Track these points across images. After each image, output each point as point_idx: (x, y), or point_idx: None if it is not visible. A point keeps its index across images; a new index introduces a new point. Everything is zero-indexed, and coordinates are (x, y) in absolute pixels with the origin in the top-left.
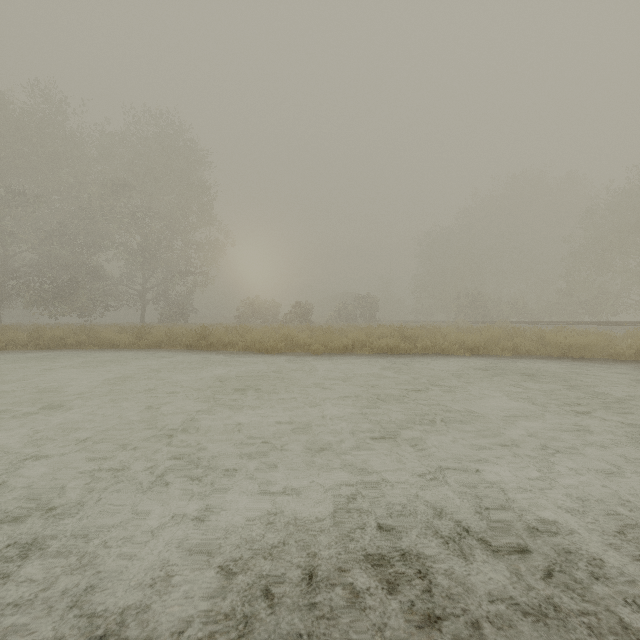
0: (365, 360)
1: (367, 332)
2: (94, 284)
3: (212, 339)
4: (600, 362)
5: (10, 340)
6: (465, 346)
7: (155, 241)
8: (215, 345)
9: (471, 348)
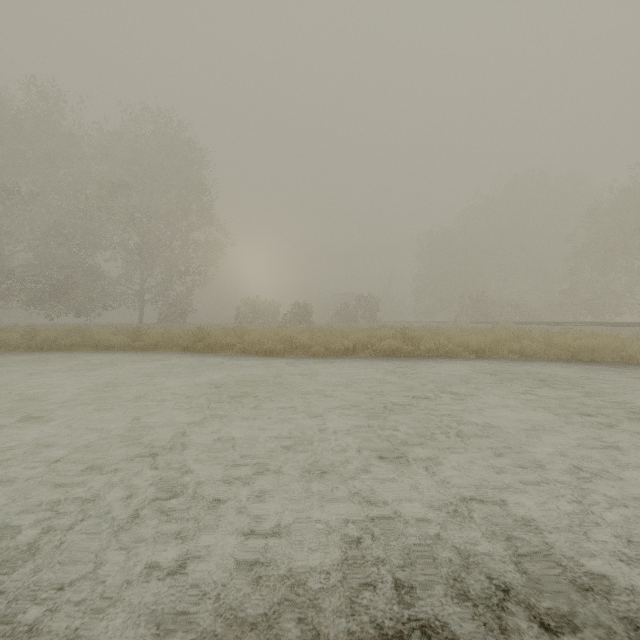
0: (367, 363)
1: (368, 333)
2: (92, 284)
3: (209, 341)
4: (612, 365)
5: (2, 342)
6: (470, 348)
7: (153, 241)
8: (212, 347)
9: (476, 350)
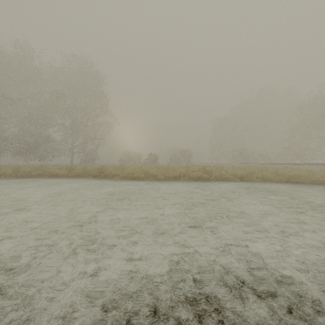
0: (185, 183)
1: (186, 169)
2: (47, 144)
3: (106, 172)
4: (307, 184)
5: (3, 173)
6: (237, 176)
7: (78, 122)
8: (108, 175)
9: (240, 177)
